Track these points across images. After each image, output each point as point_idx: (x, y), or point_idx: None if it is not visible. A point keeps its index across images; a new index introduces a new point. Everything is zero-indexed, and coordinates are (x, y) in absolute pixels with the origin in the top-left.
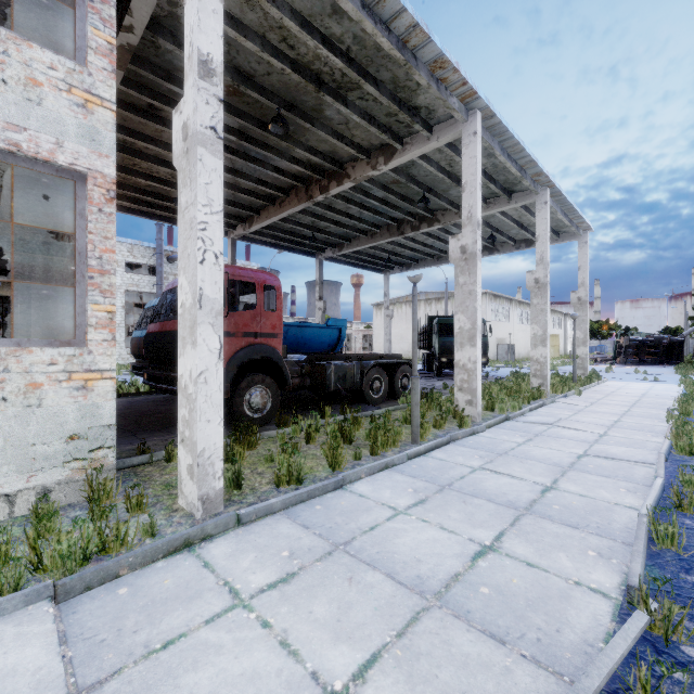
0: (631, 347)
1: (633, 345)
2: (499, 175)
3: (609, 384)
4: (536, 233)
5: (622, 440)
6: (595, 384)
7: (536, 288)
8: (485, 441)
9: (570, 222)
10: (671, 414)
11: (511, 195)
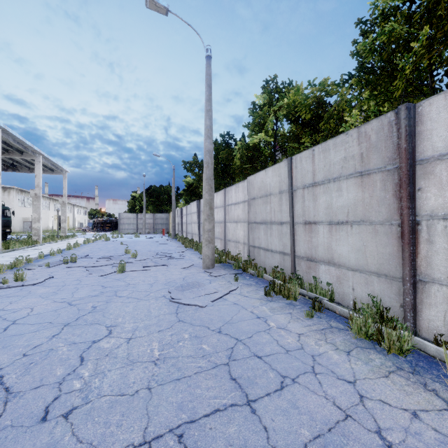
0: (100, 223)
1: (101, 222)
2: (14, 145)
3: (76, 239)
4: (35, 173)
5: (55, 250)
6: (69, 239)
7: (35, 197)
8: (2, 255)
9: (57, 168)
10: (76, 243)
11: (22, 153)
